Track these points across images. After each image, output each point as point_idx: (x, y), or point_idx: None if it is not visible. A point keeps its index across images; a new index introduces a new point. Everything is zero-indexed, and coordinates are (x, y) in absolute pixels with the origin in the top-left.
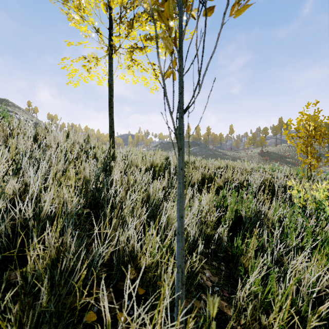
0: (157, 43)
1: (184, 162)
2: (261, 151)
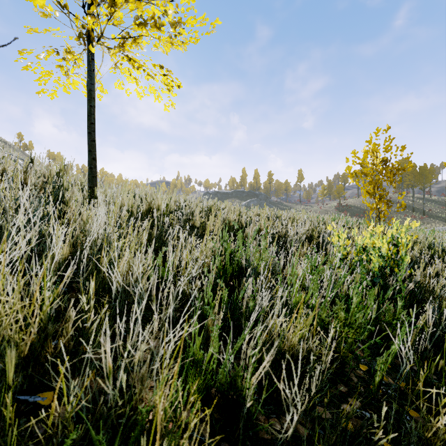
0: None
1: (210, 208)
2: (338, 204)
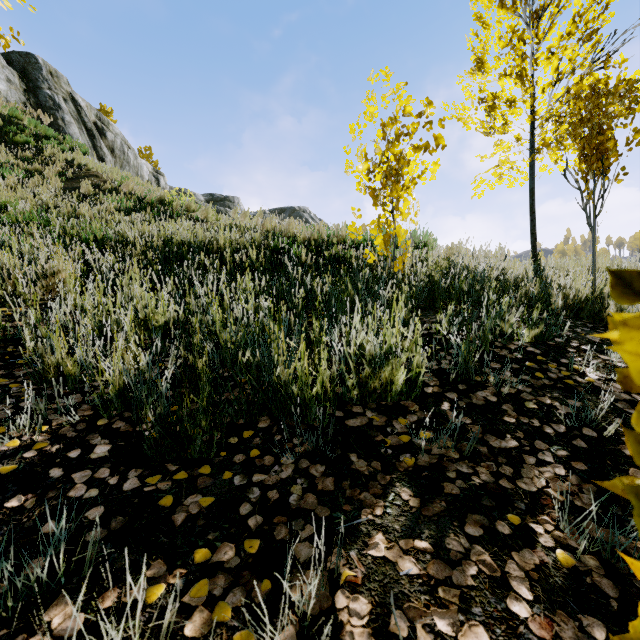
0: (582, 198)
1: None
2: None
